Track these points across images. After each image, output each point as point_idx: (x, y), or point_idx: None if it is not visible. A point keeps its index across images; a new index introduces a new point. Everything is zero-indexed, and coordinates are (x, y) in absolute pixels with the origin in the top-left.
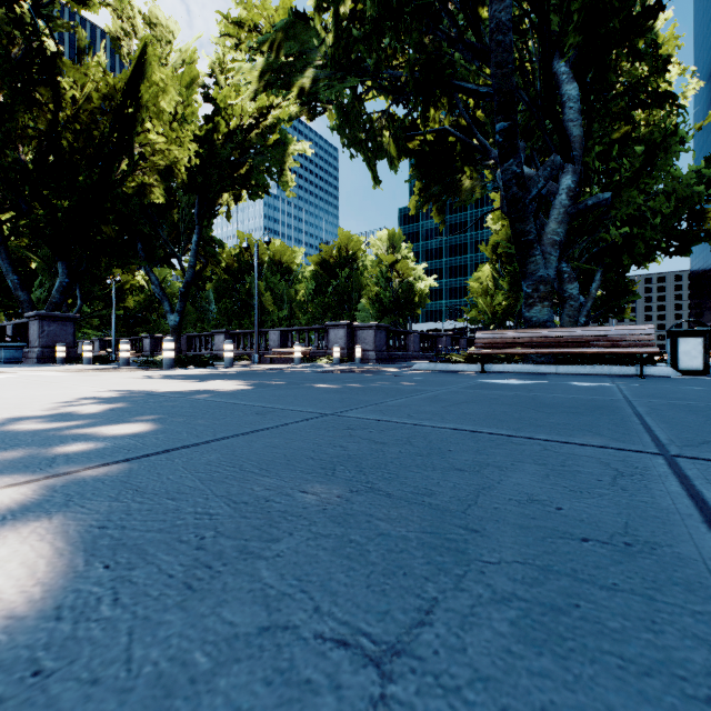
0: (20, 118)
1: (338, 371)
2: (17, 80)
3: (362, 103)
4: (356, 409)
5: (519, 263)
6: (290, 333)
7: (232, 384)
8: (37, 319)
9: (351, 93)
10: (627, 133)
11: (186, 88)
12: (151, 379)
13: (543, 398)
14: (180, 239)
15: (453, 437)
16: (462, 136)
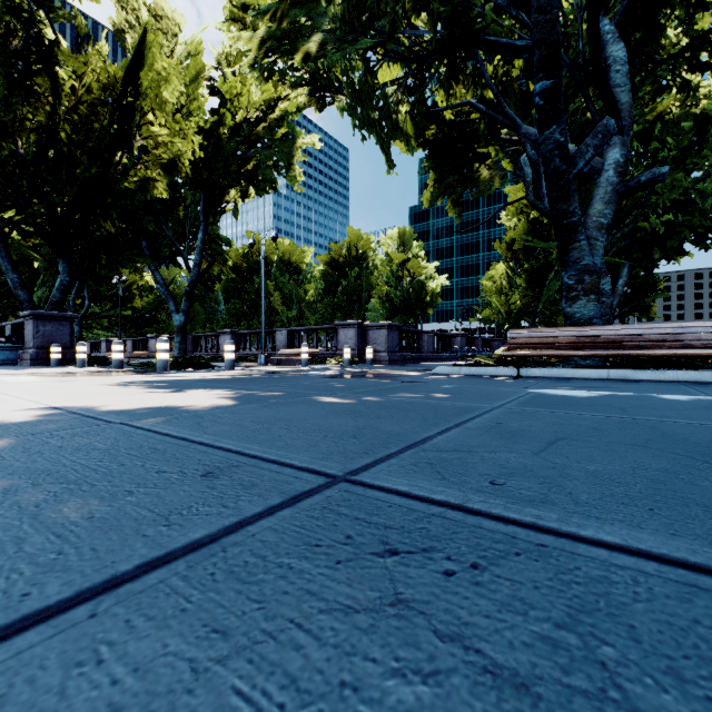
0: (17, 109)
1: (348, 375)
2: (13, 70)
3: (375, 77)
4: (385, 459)
5: (559, 250)
6: (298, 333)
7: (213, 397)
8: (31, 318)
9: (363, 66)
10: (659, 117)
11: (191, 81)
12: (123, 387)
13: (671, 428)
14: (186, 237)
15: (709, 621)
16: (488, 110)
